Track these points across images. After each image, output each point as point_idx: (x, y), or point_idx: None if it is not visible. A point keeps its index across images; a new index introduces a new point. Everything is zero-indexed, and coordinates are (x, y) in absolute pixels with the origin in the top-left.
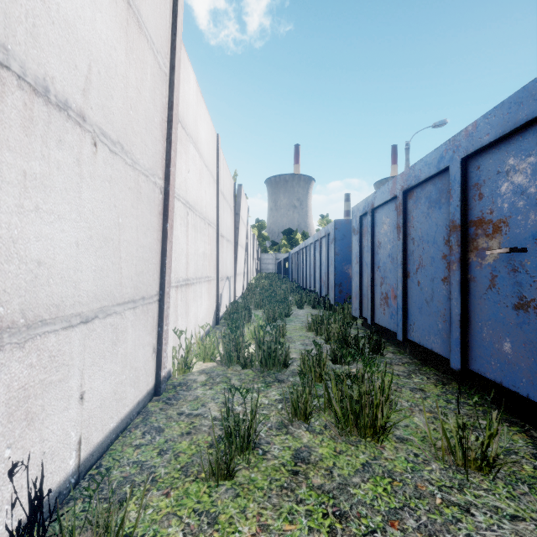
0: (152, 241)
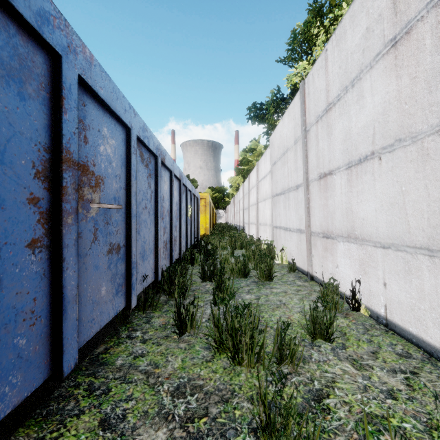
0: None
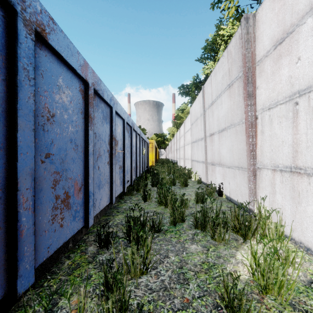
0: (243, 146)
